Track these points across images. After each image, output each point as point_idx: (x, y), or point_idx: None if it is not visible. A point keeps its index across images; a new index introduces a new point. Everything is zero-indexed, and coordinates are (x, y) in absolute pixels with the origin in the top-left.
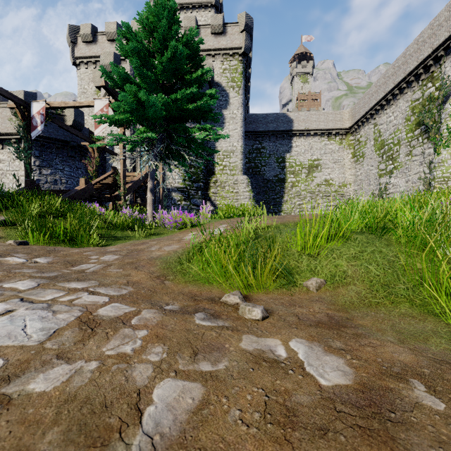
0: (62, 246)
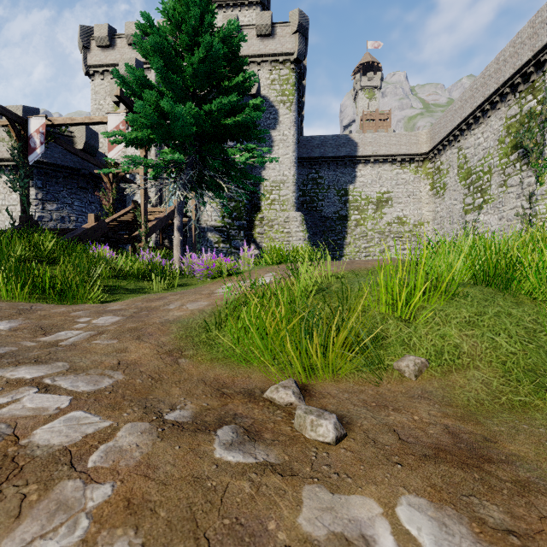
0: (48, 303)
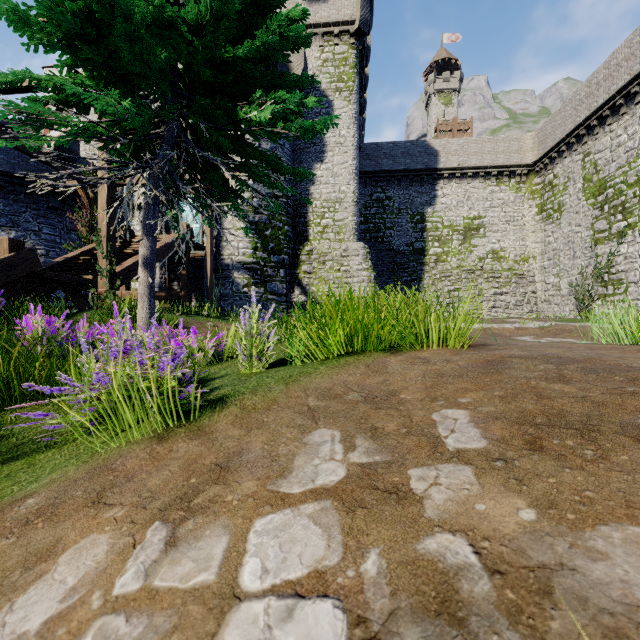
0: None
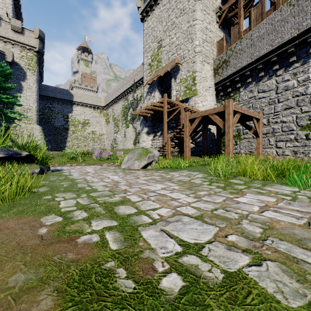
0: None
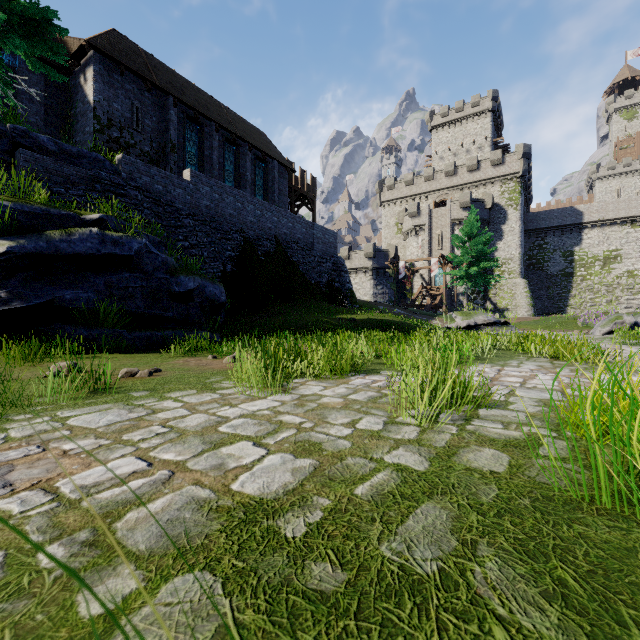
0: None
